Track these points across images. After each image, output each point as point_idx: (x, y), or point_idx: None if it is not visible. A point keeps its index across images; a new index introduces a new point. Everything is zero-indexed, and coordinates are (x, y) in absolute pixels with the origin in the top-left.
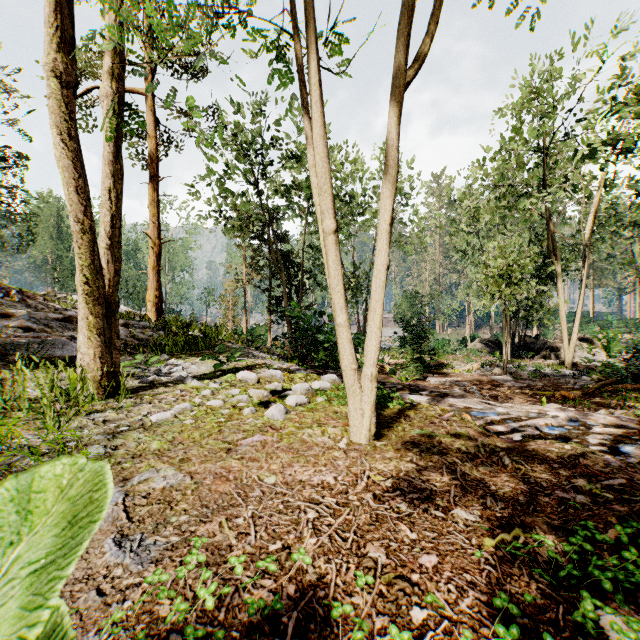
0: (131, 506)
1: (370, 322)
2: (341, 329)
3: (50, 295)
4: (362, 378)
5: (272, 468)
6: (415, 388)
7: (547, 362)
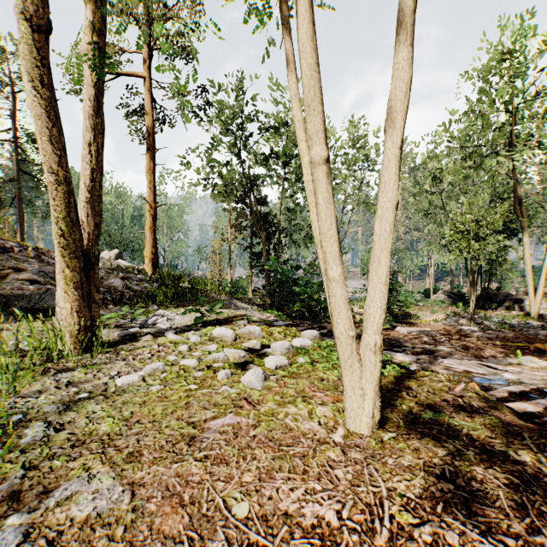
0: None
1: (372, 276)
2: (334, 285)
3: None
4: (361, 348)
5: (245, 480)
6: (396, 343)
7: (511, 313)
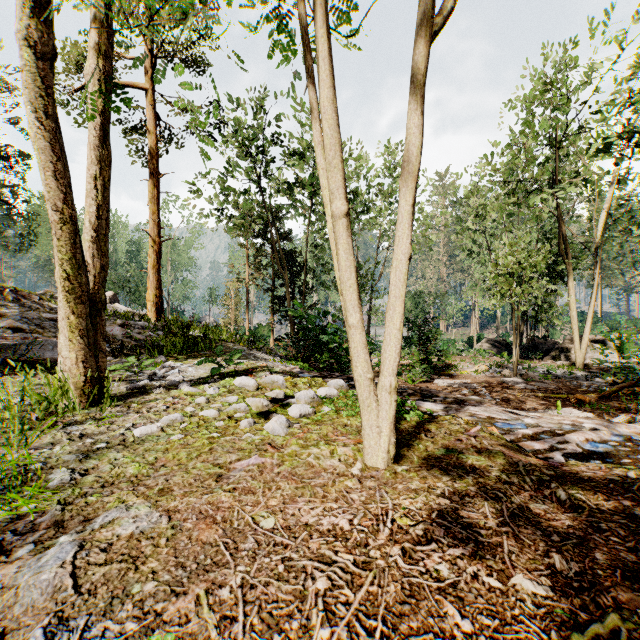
0: (83, 566)
1: (388, 323)
2: (354, 331)
3: (48, 294)
4: (379, 389)
5: (270, 504)
6: (427, 393)
7: (557, 363)
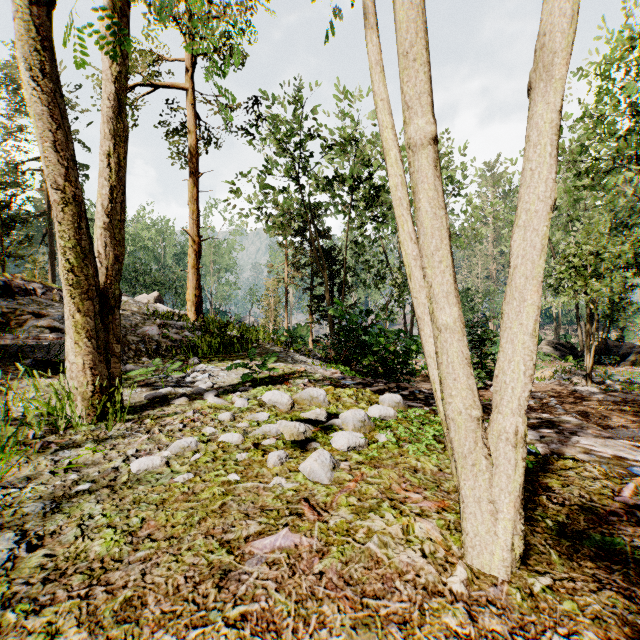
0: None
1: (510, 322)
2: (447, 336)
3: None
4: (491, 436)
5: None
6: None
7: (638, 370)
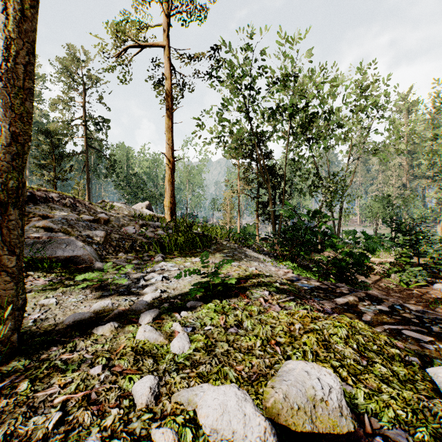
0: None
1: None
2: None
3: (102, 203)
4: None
5: None
6: None
7: None
